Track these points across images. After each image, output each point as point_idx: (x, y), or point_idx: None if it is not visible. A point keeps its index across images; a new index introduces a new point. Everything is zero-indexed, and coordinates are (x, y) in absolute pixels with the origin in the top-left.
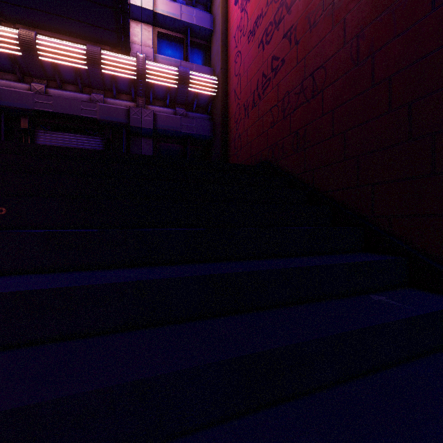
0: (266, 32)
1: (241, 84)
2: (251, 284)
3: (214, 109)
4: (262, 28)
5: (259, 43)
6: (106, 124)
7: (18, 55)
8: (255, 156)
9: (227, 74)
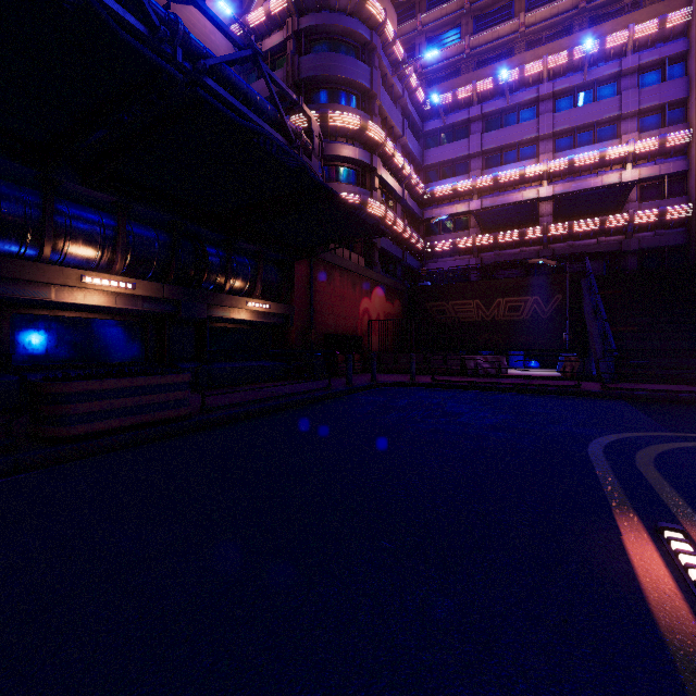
0: None
1: None
2: (687, 299)
3: (689, 224)
4: None
5: None
6: (606, 253)
7: (564, 233)
8: None
9: None
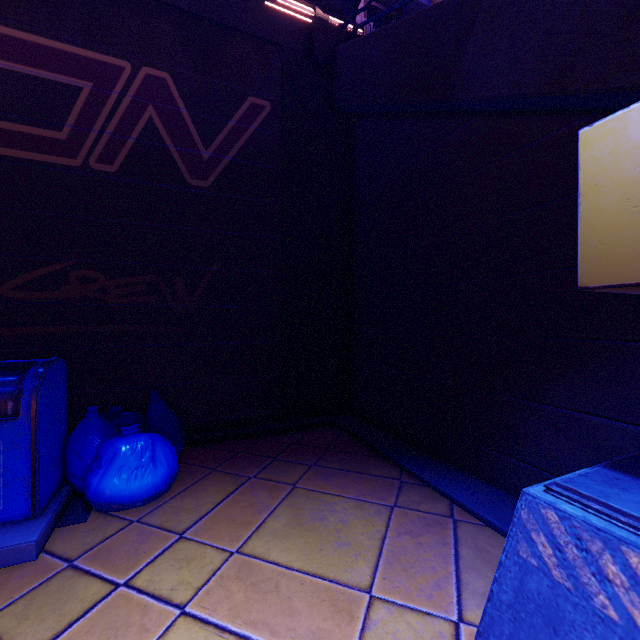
0: None
1: None
2: None
3: None
4: None
5: None
6: None
7: None
8: None
9: None
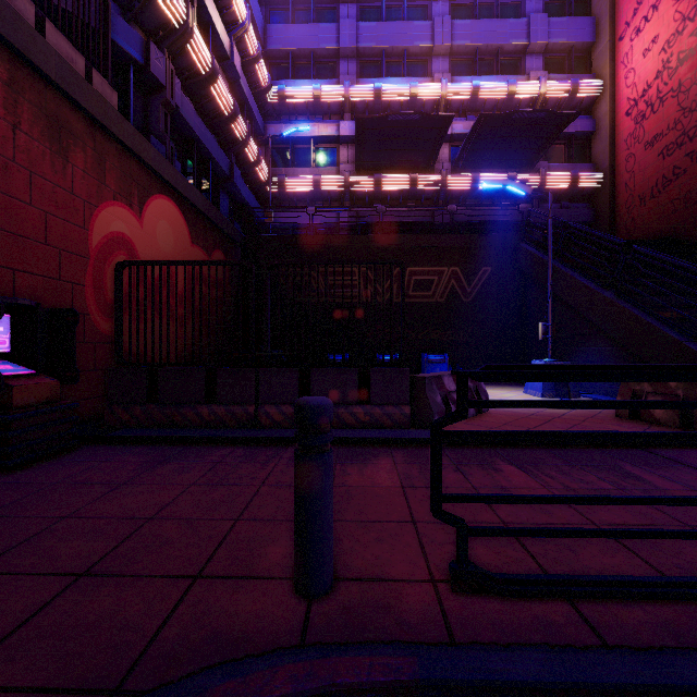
0: (667, 148)
1: (634, 179)
2: (691, 274)
3: (596, 198)
4: (662, 144)
5: (658, 154)
6: (511, 224)
7: (466, 188)
8: (653, 234)
9: (614, 169)
